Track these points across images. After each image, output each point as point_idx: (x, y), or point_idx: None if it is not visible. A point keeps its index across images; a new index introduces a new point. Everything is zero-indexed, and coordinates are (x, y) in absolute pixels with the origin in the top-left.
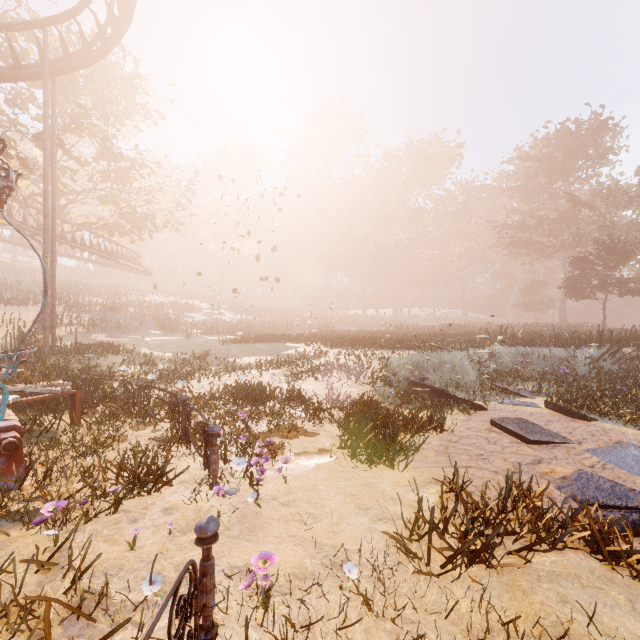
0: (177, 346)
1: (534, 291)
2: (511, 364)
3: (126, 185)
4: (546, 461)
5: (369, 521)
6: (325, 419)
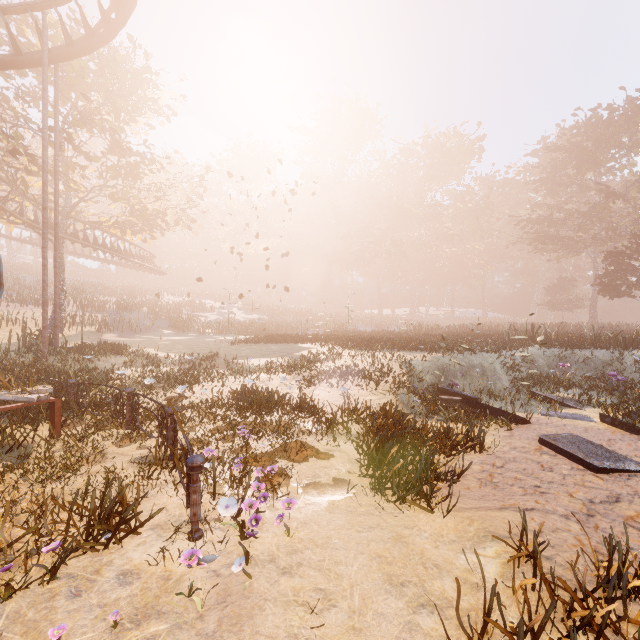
0: (186, 346)
1: (561, 289)
2: (546, 368)
3: (136, 181)
4: (626, 498)
5: (406, 608)
6: (341, 435)
